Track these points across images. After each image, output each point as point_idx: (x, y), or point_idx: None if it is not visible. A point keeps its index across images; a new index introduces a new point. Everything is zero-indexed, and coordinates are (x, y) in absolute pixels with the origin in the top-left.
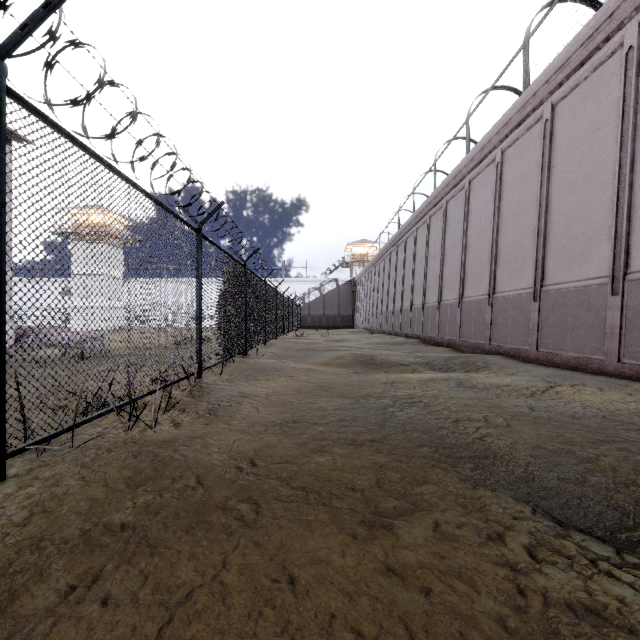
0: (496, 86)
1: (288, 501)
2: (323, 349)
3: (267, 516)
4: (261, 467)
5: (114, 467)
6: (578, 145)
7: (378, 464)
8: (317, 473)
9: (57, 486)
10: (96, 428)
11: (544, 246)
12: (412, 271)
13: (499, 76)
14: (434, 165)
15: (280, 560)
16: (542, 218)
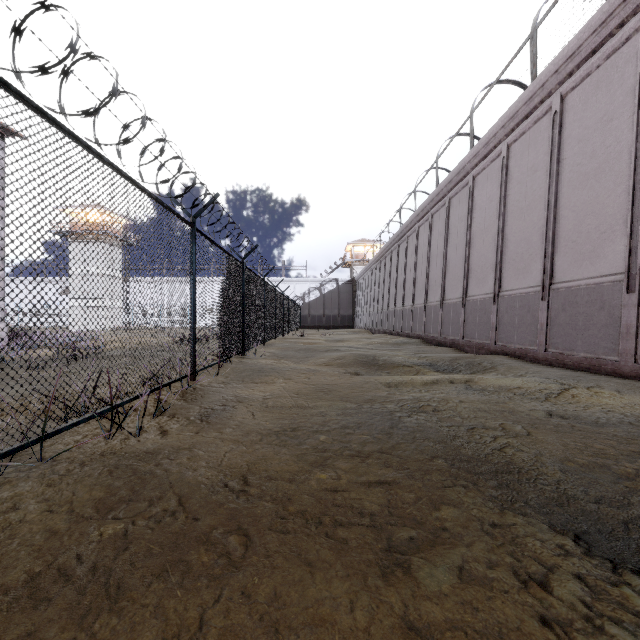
0: (501, 80)
1: (284, 531)
2: (323, 349)
3: (258, 552)
4: (254, 486)
5: (84, 486)
6: (590, 137)
7: (388, 481)
8: (318, 493)
9: (13, 511)
10: (75, 437)
11: (553, 242)
12: (414, 270)
13: (505, 68)
14: (436, 162)
15: (272, 618)
16: (551, 213)
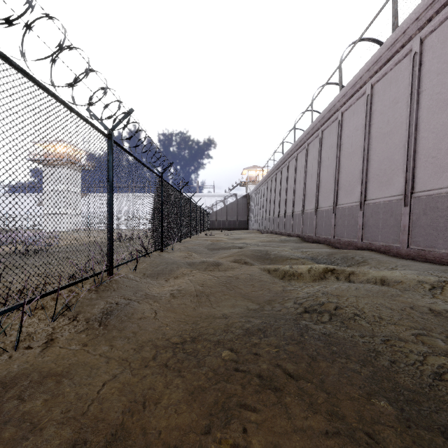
0: (363, 38)
1: None
2: (226, 246)
3: None
4: None
5: None
6: None
7: None
8: None
9: None
10: None
11: (414, 159)
12: (293, 186)
13: (369, 25)
14: (311, 104)
15: None
16: (412, 135)
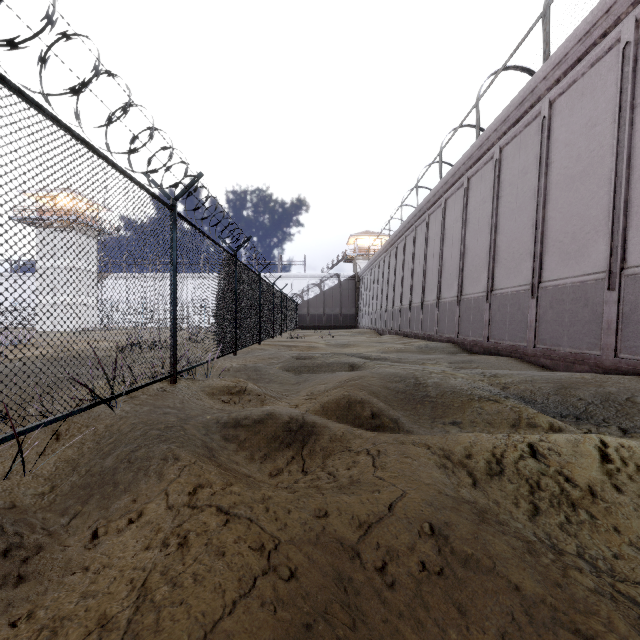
0: None
1: None
2: (325, 362)
3: None
4: None
5: None
6: None
7: None
8: None
9: None
10: None
11: None
12: (439, 255)
13: None
14: (476, 105)
15: None
16: None
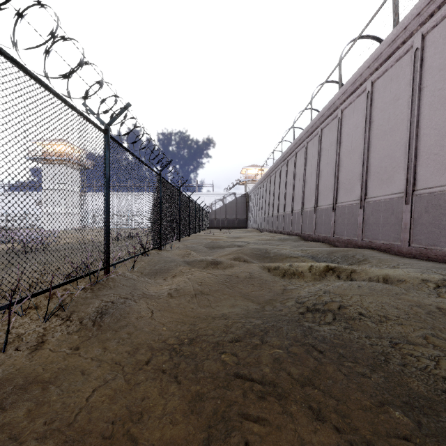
0: (363, 35)
1: None
2: (225, 244)
3: None
4: None
5: None
6: None
7: None
8: None
9: None
10: None
11: (415, 156)
12: (293, 185)
13: (369, 21)
14: (311, 102)
15: None
16: (413, 132)
